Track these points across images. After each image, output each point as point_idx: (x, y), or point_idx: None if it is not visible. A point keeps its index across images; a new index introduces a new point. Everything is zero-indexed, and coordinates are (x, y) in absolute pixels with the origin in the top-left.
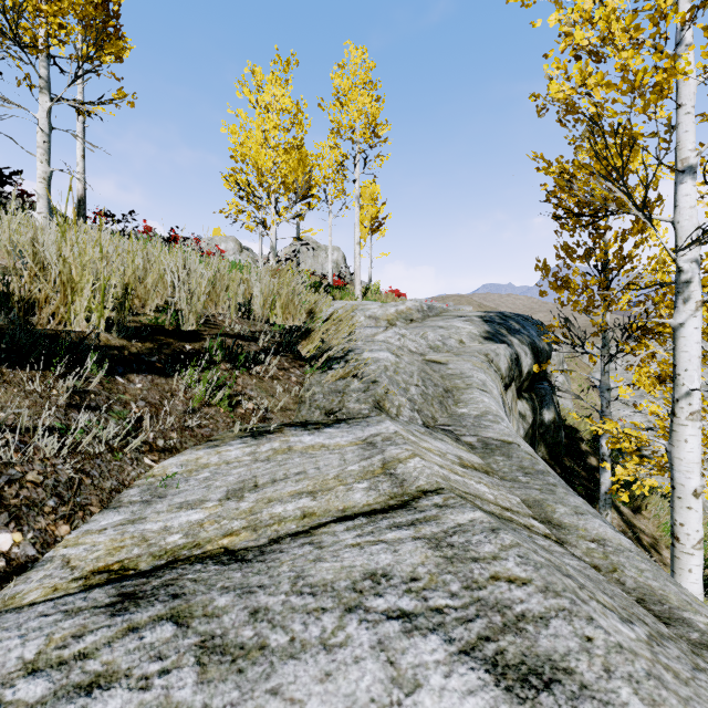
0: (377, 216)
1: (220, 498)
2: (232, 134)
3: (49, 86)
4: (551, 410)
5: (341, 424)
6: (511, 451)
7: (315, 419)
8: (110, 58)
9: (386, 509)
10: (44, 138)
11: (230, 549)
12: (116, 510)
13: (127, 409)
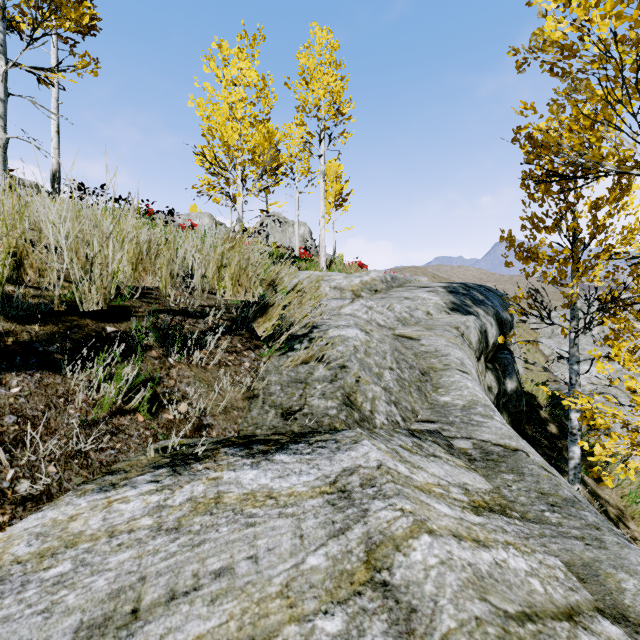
0: (341, 192)
1: None
2: (199, 107)
3: (4, 50)
4: (513, 380)
5: (299, 444)
6: (520, 464)
7: (268, 424)
8: (69, 23)
9: None
10: None
11: None
12: None
13: None
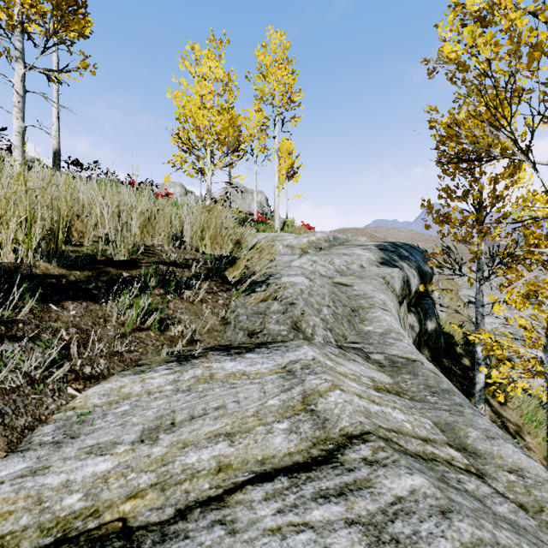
0: (292, 166)
1: (134, 440)
2: (176, 98)
3: (23, 56)
4: (433, 321)
5: (261, 348)
6: (416, 369)
7: (239, 340)
8: (74, 34)
9: (309, 463)
10: (19, 99)
11: (128, 524)
12: (22, 454)
13: (57, 337)
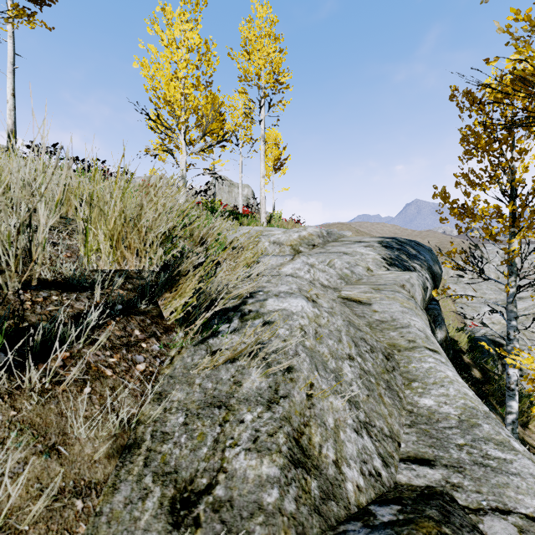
0: (279, 157)
1: None
2: (143, 68)
3: None
4: (443, 330)
5: None
6: None
7: None
8: None
9: None
10: None
11: None
12: None
13: None
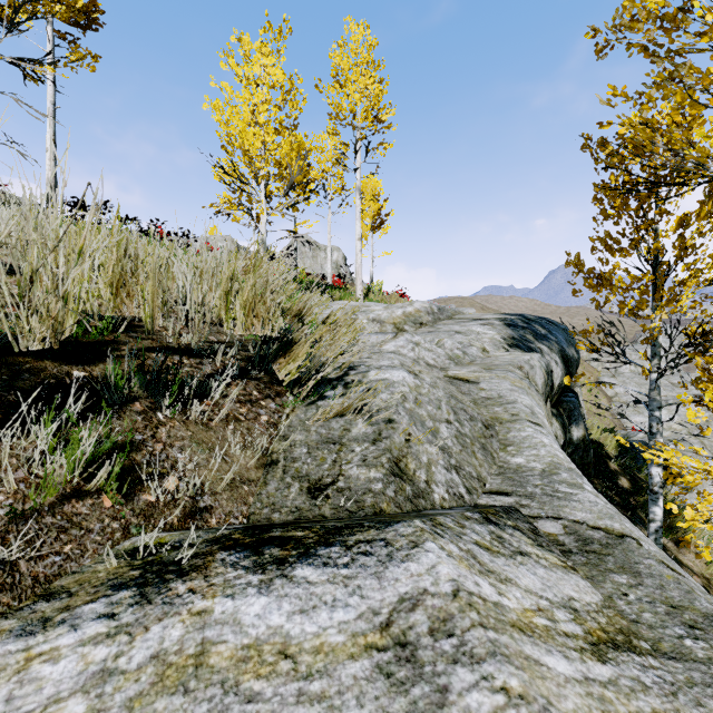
0: (379, 212)
1: None
2: (216, 111)
3: None
4: (580, 427)
5: (332, 548)
6: (633, 559)
7: (290, 504)
8: (60, 7)
9: None
10: None
11: None
12: None
13: None
